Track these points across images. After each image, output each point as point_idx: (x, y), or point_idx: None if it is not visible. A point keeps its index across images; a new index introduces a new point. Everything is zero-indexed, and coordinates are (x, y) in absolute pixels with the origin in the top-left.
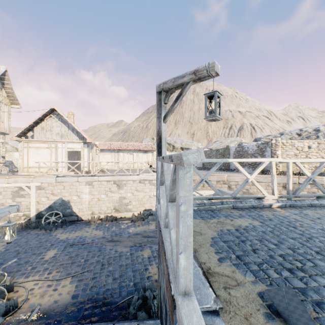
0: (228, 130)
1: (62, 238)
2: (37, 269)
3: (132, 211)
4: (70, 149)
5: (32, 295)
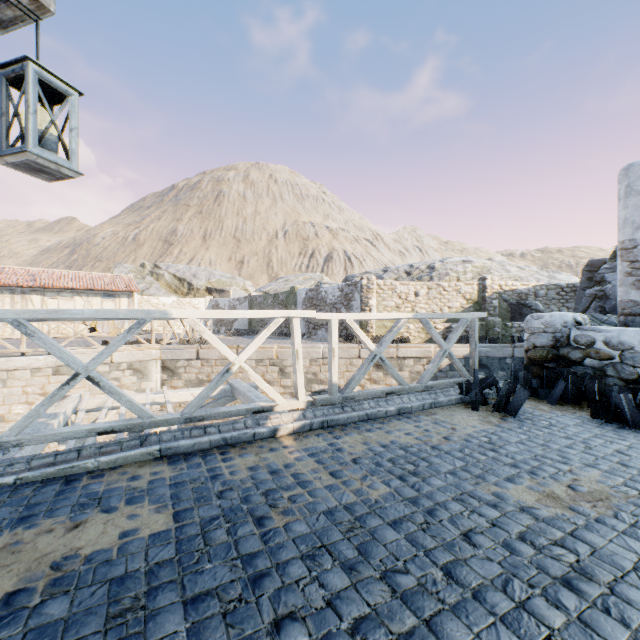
0: (307, 260)
1: None
2: None
3: None
4: None
5: None
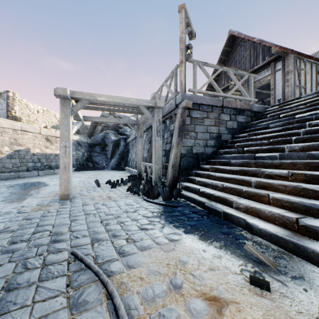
0: None
1: None
2: None
3: None
4: None
5: None
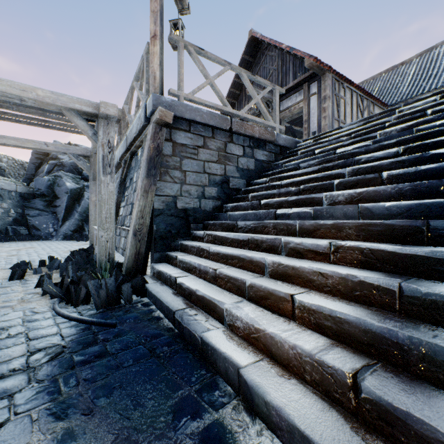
0: None
1: None
2: None
3: None
4: None
5: None
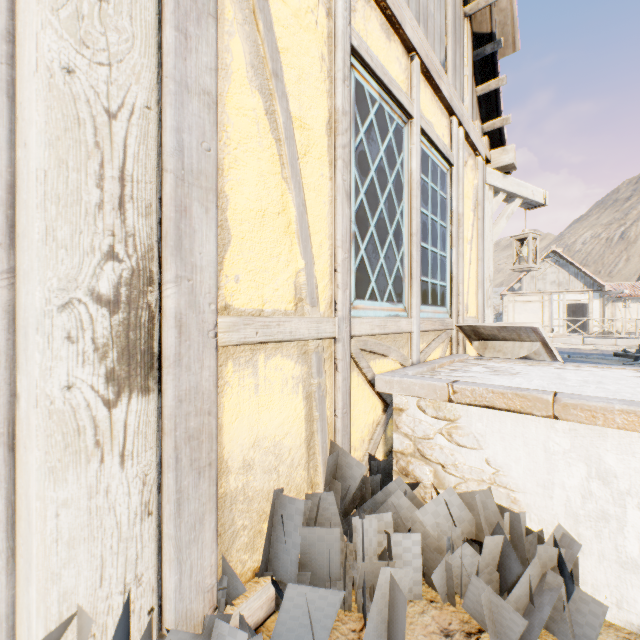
0: None
1: None
2: None
3: None
4: (571, 301)
5: None
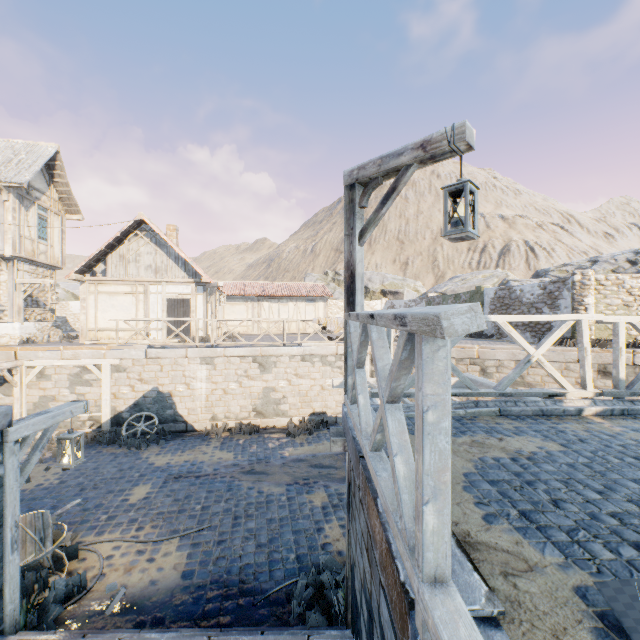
0: (477, 255)
1: (160, 463)
2: (117, 520)
3: (288, 415)
4: (172, 295)
5: (111, 568)
